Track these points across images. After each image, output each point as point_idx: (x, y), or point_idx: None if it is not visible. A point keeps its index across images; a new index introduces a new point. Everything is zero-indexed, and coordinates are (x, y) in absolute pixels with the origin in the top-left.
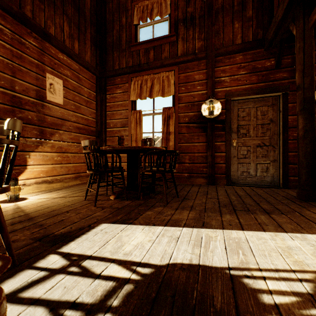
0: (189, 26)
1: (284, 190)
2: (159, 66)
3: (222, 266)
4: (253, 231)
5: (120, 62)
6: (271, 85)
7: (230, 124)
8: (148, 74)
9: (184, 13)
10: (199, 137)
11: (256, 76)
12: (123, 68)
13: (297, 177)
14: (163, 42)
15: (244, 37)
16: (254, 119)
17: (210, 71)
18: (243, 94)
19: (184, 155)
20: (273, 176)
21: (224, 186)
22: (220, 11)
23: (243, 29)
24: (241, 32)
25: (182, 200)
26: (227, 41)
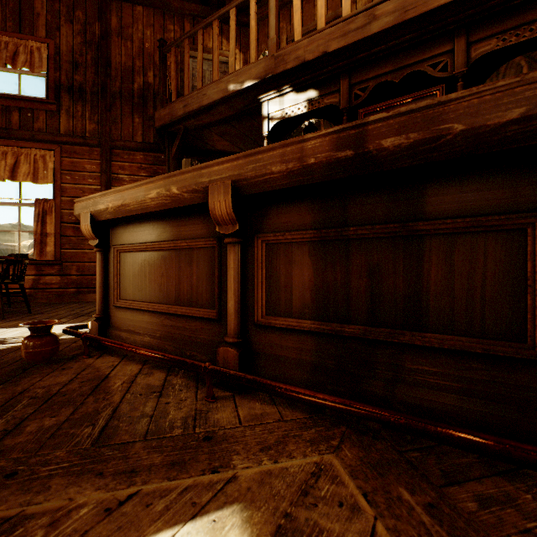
0: (78, 99)
1: None
2: (29, 140)
3: (0, 338)
4: (67, 324)
5: None
6: None
7: None
8: (9, 145)
9: (71, 79)
10: None
11: None
12: None
13: None
14: (36, 107)
15: (146, 136)
16: None
17: (104, 164)
18: None
19: (71, 265)
20: None
21: None
22: (118, 96)
23: (145, 127)
24: (142, 130)
25: (33, 315)
26: (126, 134)
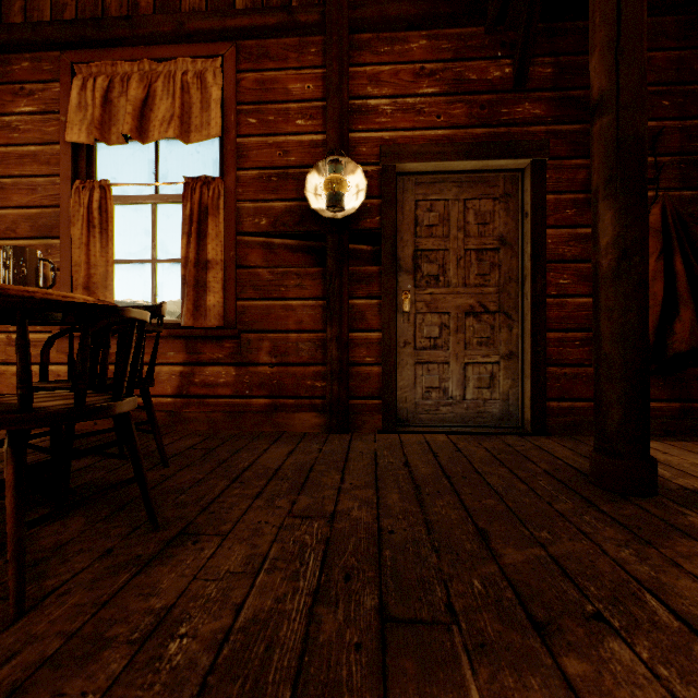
0: None
1: (539, 444)
2: (171, 36)
3: None
4: None
5: (31, 5)
6: (504, 135)
7: (395, 244)
8: (133, 60)
9: None
10: (302, 279)
11: (463, 106)
12: (39, 23)
13: (567, 401)
14: None
15: None
16: (459, 234)
17: (334, 70)
18: (430, 153)
19: (257, 339)
20: (508, 398)
21: (375, 438)
22: None
23: None
24: None
25: (161, 549)
26: None
